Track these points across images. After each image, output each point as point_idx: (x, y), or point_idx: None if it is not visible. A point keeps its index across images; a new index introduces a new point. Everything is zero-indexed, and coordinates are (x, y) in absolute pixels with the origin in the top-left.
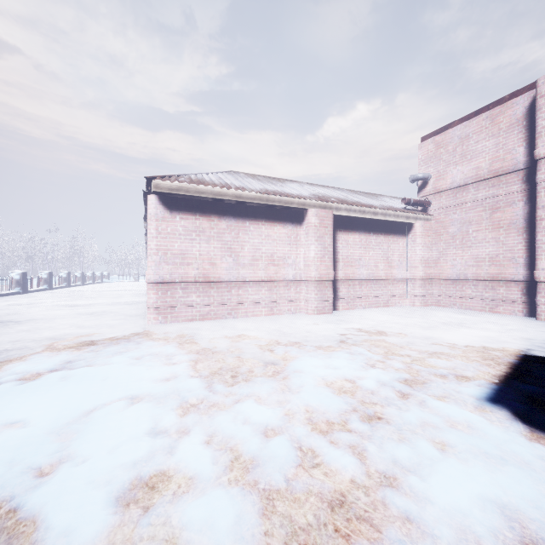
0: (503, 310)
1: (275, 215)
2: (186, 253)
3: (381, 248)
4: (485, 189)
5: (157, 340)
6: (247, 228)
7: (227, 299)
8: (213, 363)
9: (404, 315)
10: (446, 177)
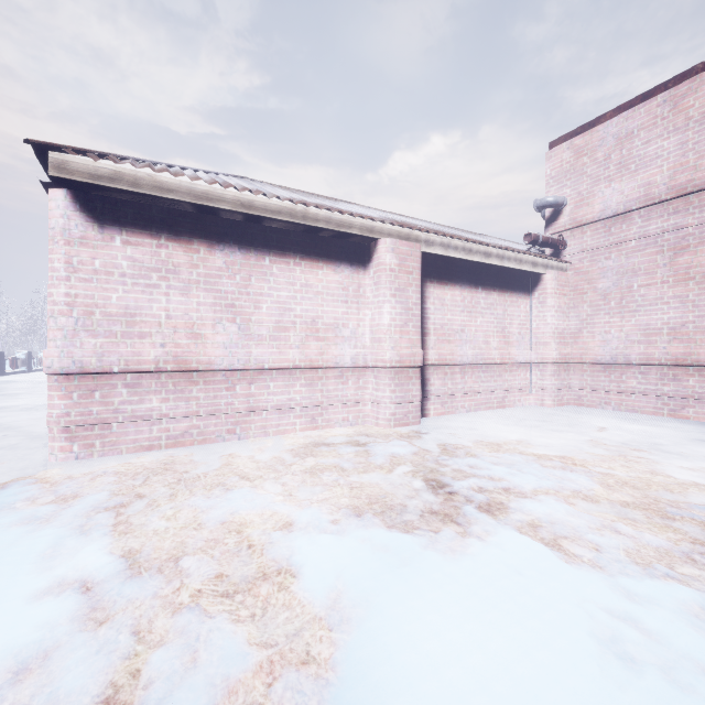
0: (695, 414)
1: (319, 247)
2: (138, 313)
3: (493, 312)
4: (662, 217)
5: (8, 525)
6: (266, 269)
7: (227, 403)
8: (80, 671)
9: (541, 425)
10: (593, 202)
